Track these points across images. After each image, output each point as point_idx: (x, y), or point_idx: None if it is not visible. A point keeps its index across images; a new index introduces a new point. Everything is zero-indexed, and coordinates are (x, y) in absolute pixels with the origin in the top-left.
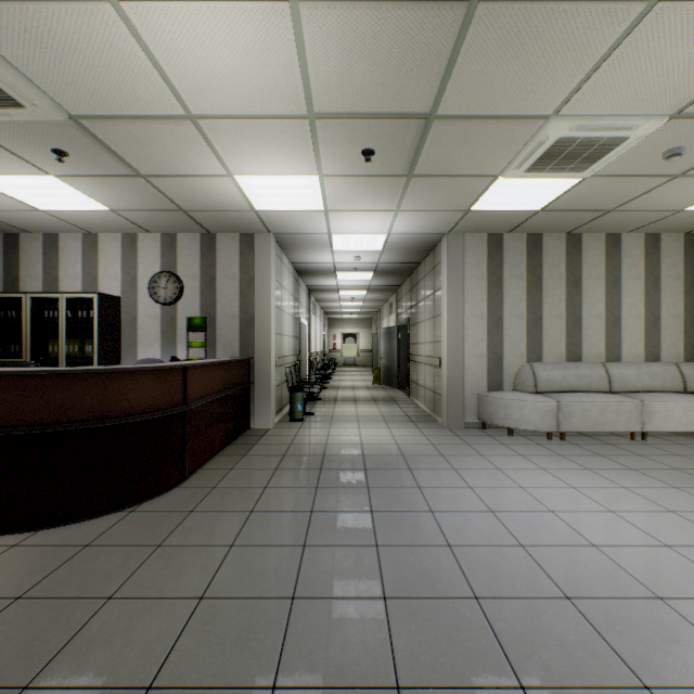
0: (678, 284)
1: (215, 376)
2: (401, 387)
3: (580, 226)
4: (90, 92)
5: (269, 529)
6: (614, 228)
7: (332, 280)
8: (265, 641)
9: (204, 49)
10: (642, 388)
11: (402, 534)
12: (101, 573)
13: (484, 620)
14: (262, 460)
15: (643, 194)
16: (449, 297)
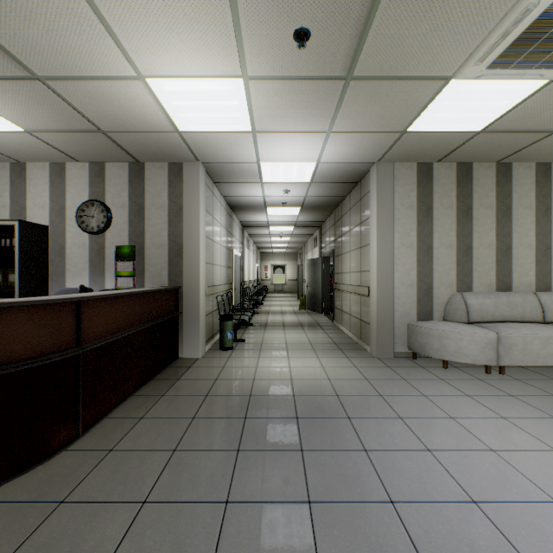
0: None
1: (129, 309)
2: (325, 312)
3: (514, 152)
4: None
5: (158, 549)
6: (548, 155)
7: (262, 215)
8: None
9: None
10: None
11: None
12: None
13: None
14: (181, 403)
15: None
16: (379, 226)
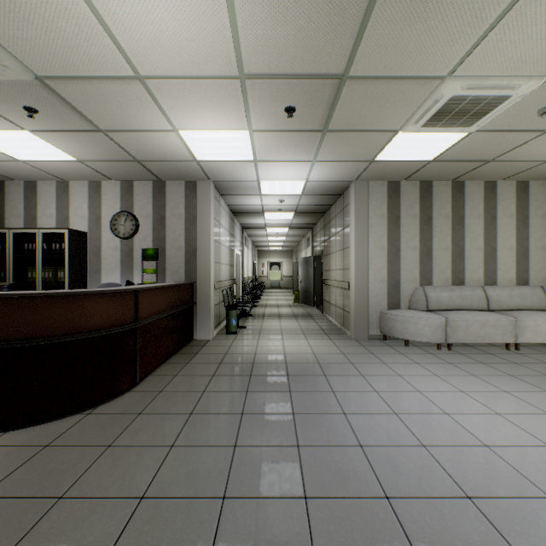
0: (543, 222)
1: (163, 298)
2: (316, 305)
3: (464, 174)
4: (51, 54)
5: (205, 430)
6: (491, 176)
7: (261, 219)
8: (197, 542)
9: (147, 13)
10: (514, 307)
11: (320, 434)
12: (55, 472)
13: (395, 521)
14: (202, 367)
15: (518, 147)
16: (356, 232)
